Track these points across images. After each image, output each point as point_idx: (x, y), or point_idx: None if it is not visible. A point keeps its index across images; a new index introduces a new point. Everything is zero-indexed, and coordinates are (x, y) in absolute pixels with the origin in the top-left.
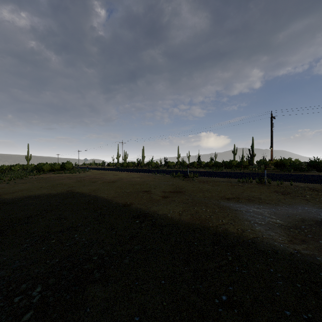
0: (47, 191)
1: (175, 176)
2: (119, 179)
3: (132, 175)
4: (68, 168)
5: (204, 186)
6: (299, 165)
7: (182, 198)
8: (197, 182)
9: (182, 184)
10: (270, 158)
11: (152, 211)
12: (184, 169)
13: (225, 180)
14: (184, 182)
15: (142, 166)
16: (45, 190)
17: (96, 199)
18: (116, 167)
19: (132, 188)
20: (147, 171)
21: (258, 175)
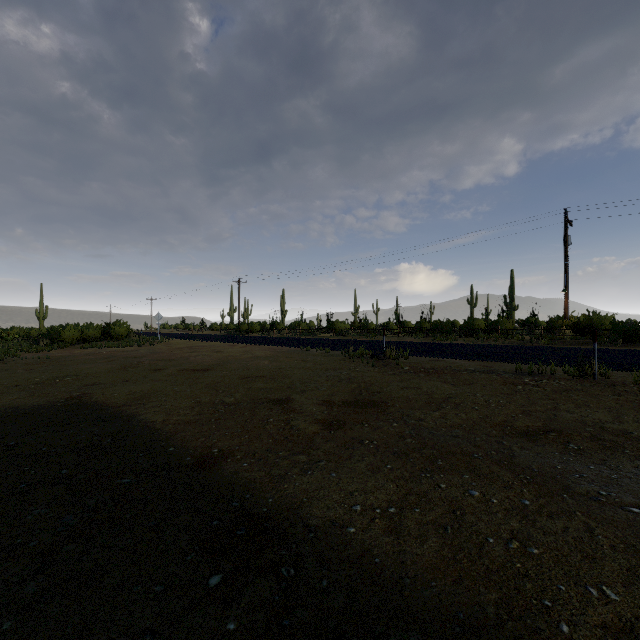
0: (17, 399)
1: (354, 355)
2: (220, 363)
3: (254, 351)
4: (118, 336)
5: (433, 387)
6: (635, 330)
7: (385, 433)
8: (412, 373)
9: (375, 379)
10: (564, 314)
11: (285, 499)
12: (370, 338)
13: (479, 368)
14: (379, 373)
15: (279, 331)
16: (13, 397)
17: (123, 435)
18: (227, 332)
19: (244, 390)
20: (289, 342)
21: (549, 352)
